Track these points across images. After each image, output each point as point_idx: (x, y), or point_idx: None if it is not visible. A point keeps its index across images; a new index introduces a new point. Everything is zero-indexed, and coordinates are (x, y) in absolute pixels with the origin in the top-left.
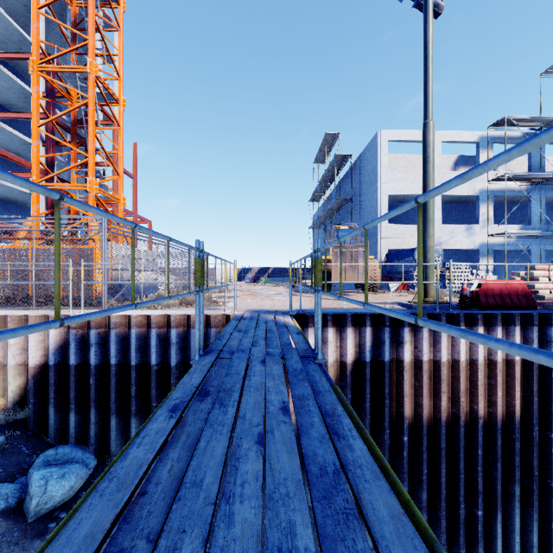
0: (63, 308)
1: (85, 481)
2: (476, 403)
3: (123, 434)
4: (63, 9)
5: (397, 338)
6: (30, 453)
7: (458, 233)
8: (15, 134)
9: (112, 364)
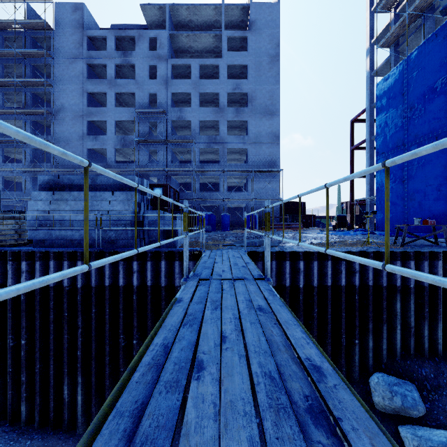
0: None
1: None
2: None
3: None
4: None
5: None
6: None
7: None
8: None
9: None
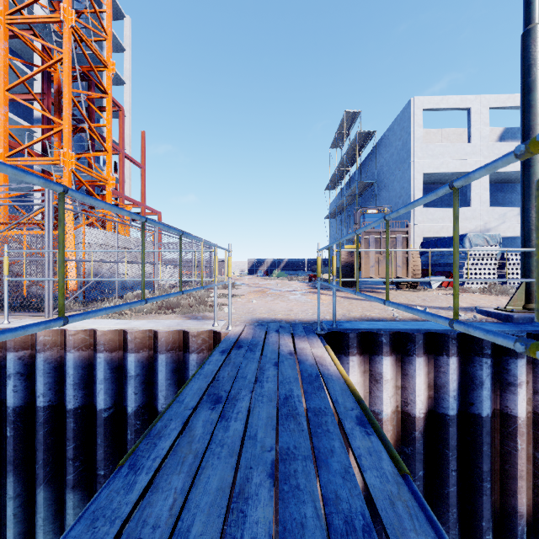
0: None
1: None
2: None
3: (58, 513)
4: None
5: (501, 375)
6: None
7: (510, 218)
8: (14, 120)
9: (39, 406)
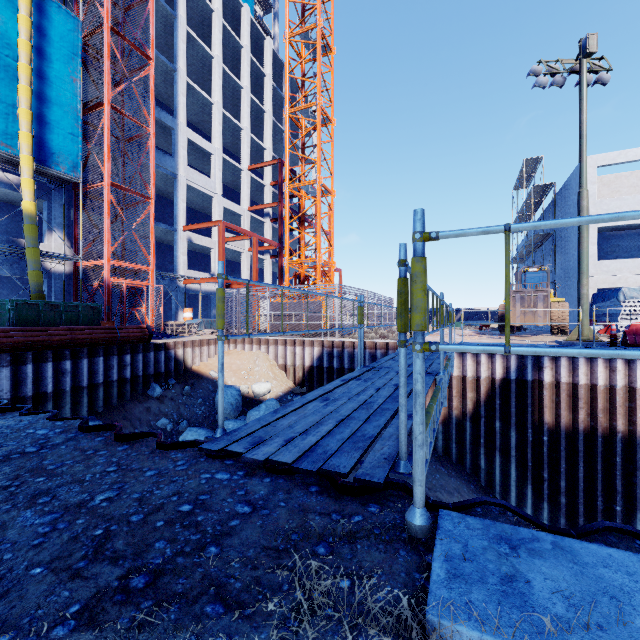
0: (315, 337)
1: None
2: (614, 421)
3: None
4: (279, 109)
5: (538, 364)
6: None
7: None
8: (257, 218)
9: (345, 368)
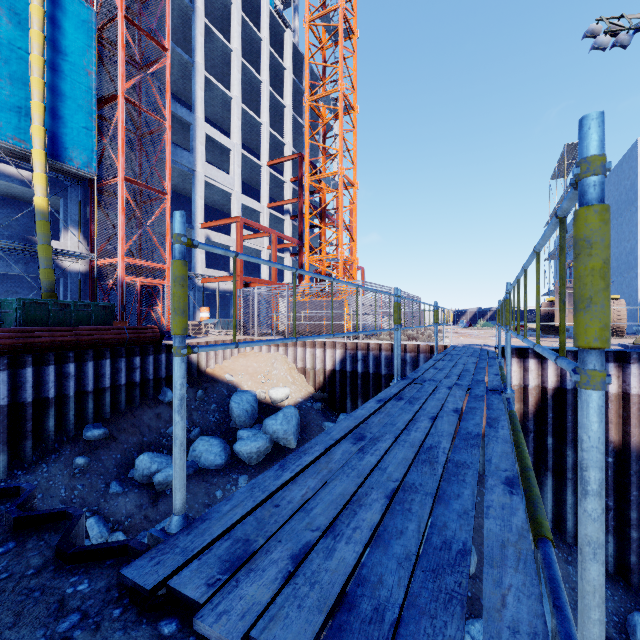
0: (337, 338)
1: None
2: None
3: None
4: (300, 103)
5: None
6: (331, 415)
7: None
8: (276, 215)
9: (370, 373)
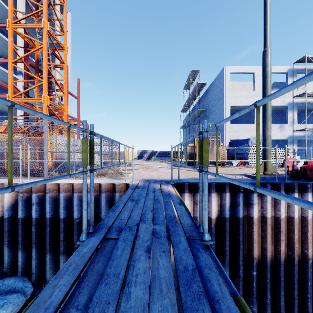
0: (18, 177)
1: (24, 304)
2: (306, 248)
3: (55, 266)
4: None
5: (248, 200)
6: None
7: (274, 129)
8: (7, 72)
9: (47, 217)
